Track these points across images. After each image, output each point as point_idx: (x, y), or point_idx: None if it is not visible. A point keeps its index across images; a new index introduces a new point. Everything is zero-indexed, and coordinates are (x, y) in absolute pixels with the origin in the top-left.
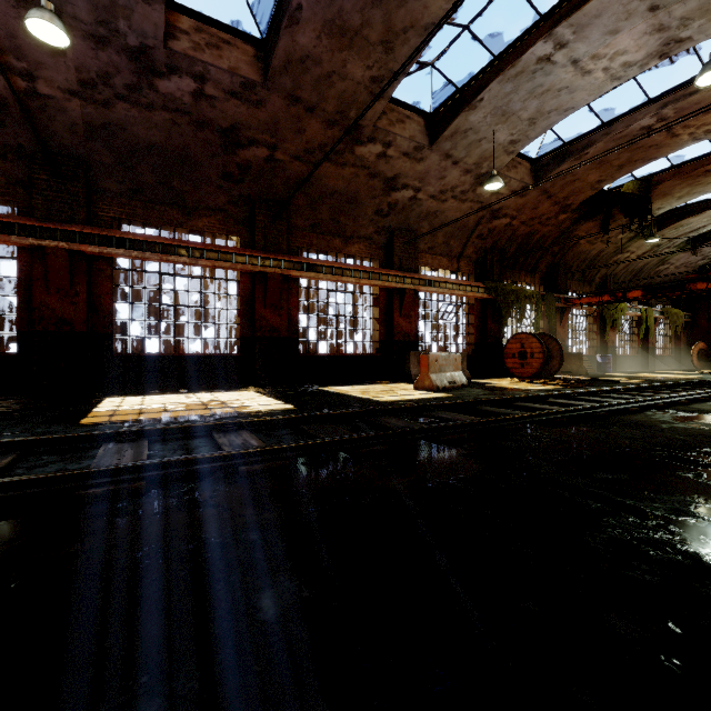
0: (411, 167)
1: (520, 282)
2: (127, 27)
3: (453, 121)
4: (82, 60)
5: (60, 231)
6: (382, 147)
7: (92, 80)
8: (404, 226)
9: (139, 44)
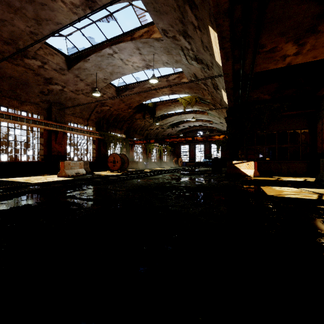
0: (59, 76)
1: (116, 133)
2: None
3: (78, 63)
4: None
5: None
6: (41, 63)
7: None
8: (58, 101)
9: None
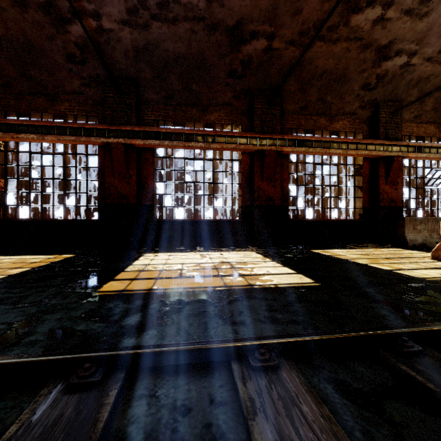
0: (410, 27)
1: None
2: None
3: None
4: None
5: (119, 131)
6: (381, 9)
7: (135, 6)
8: (391, 97)
9: None
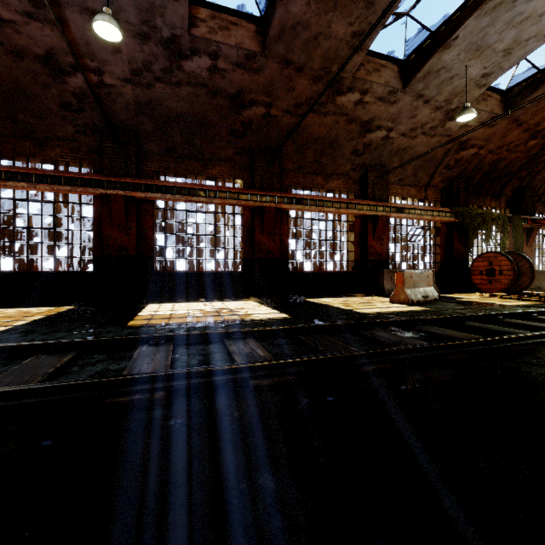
0: (385, 109)
1: (485, 206)
2: (162, 22)
3: (427, 63)
4: (132, 54)
5: (119, 183)
6: (360, 94)
7: (139, 69)
8: (377, 162)
9: (170, 35)
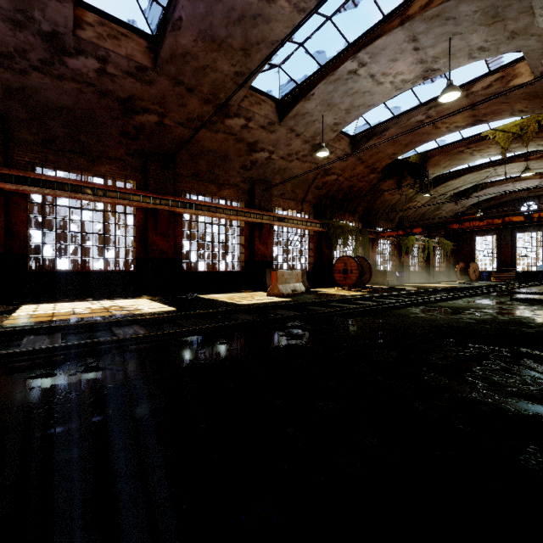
0: (266, 136)
1: (345, 220)
2: (41, 16)
3: (295, 107)
4: (2, 37)
5: None
6: (245, 120)
7: (10, 53)
8: (263, 177)
9: (51, 30)
